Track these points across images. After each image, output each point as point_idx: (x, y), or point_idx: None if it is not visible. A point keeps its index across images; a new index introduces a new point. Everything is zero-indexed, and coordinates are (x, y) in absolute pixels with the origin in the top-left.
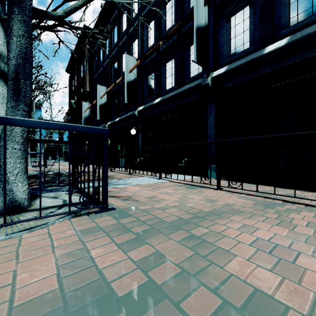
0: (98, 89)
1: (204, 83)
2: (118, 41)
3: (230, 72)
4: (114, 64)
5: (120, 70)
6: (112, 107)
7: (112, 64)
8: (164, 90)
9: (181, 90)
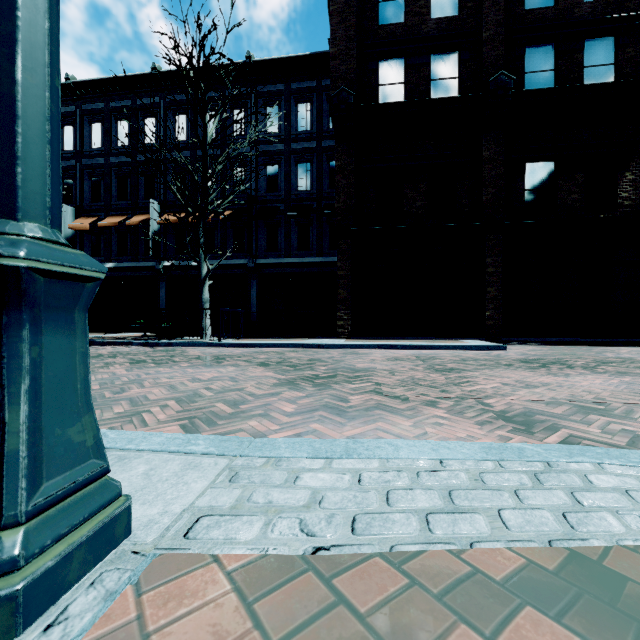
0: None
1: None
2: None
3: None
4: None
5: None
6: None
7: None
8: None
9: None
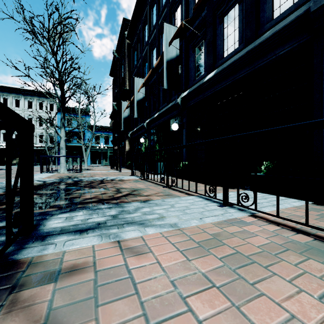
0: (136, 82)
1: (318, 3)
2: (157, 19)
3: None
4: (153, 50)
5: (159, 54)
6: (151, 102)
7: (151, 52)
8: (221, 59)
9: (257, 43)
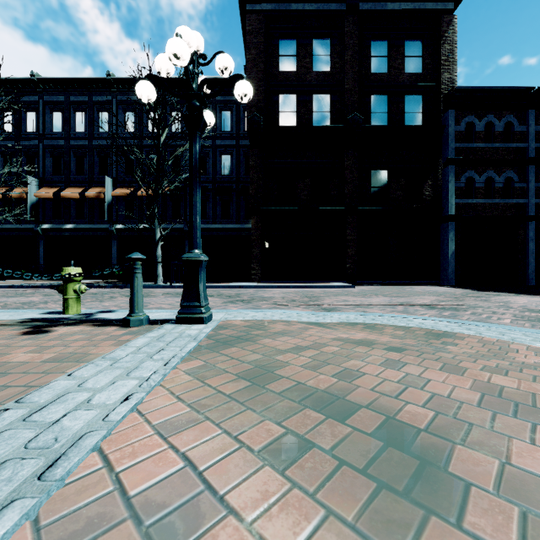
0: None
1: (36, 230)
2: None
3: (51, 229)
4: None
5: None
6: None
7: None
8: (2, 219)
9: (20, 227)
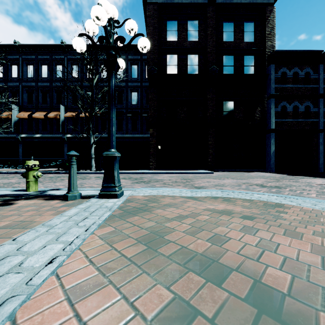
0: None
1: (17, 137)
2: None
3: (26, 137)
4: None
5: None
6: None
7: None
8: None
9: (7, 136)
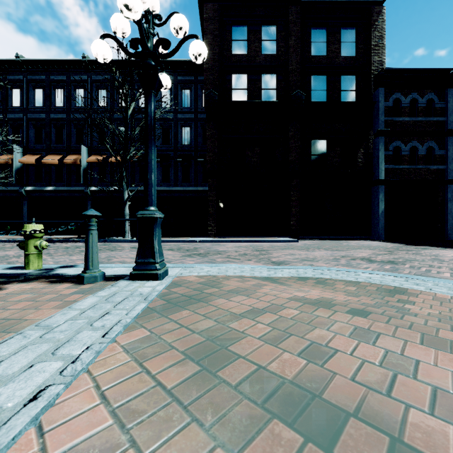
0: None
1: (20, 191)
2: None
3: (34, 191)
4: None
5: None
6: None
7: None
8: None
9: (6, 189)
